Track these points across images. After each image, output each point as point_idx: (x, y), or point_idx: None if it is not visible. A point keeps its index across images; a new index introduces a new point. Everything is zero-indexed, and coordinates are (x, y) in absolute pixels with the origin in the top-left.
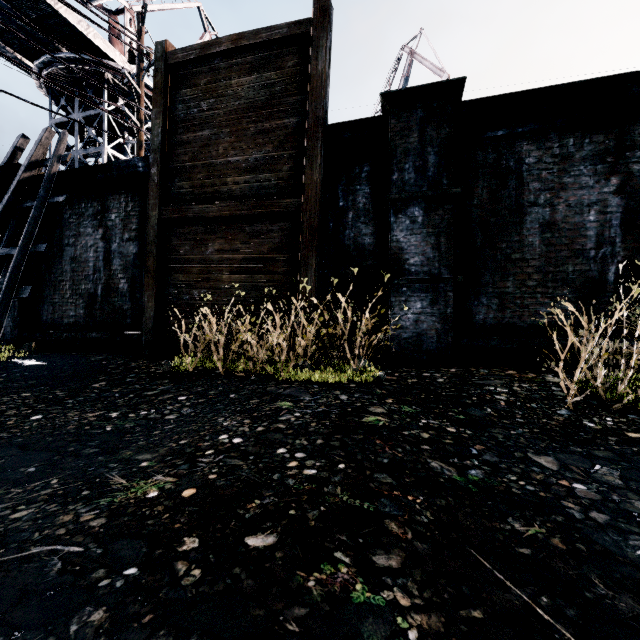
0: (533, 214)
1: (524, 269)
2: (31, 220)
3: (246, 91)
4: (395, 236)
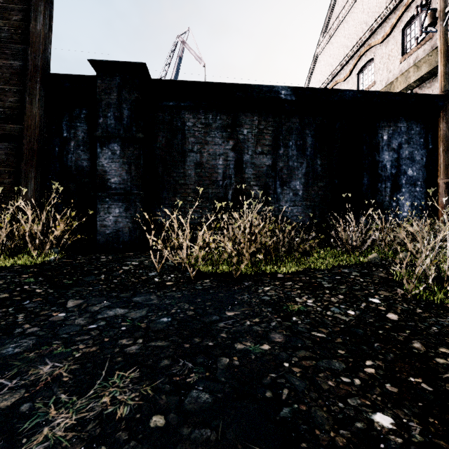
0: (191, 157)
1: (186, 190)
2: None
3: None
4: (101, 162)
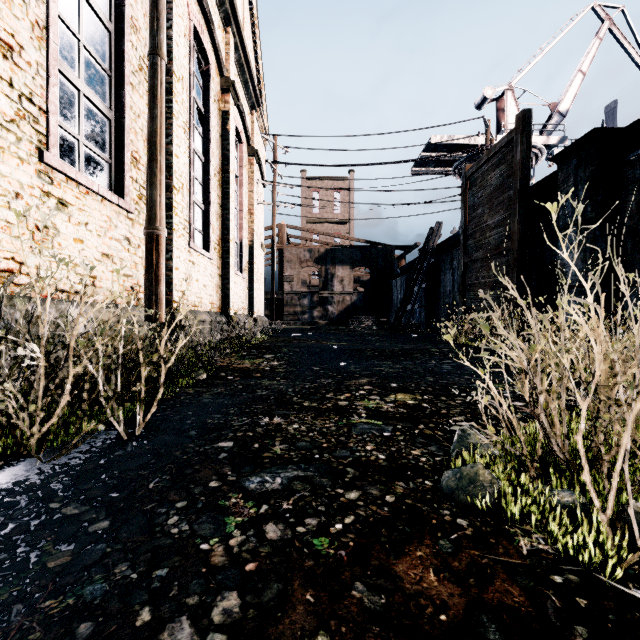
0: None
1: None
2: (423, 273)
3: (493, 181)
4: (560, 256)
